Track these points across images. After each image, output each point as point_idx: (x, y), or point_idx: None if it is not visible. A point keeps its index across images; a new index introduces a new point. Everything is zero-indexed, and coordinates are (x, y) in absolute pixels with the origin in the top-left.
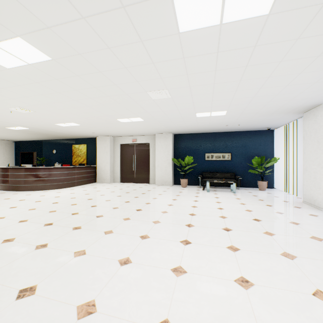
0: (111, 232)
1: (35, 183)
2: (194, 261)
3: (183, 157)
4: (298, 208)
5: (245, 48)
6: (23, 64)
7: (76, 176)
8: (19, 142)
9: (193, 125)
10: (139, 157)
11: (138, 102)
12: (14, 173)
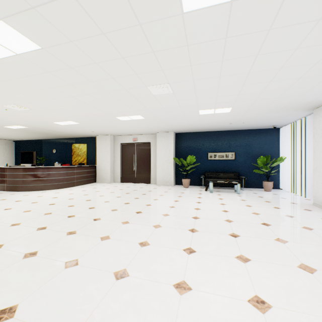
0: (108, 238)
1: (33, 184)
2: (199, 275)
3: (185, 156)
4: (308, 210)
5: (258, 32)
6: (11, 55)
7: (76, 176)
8: (19, 141)
9: (195, 124)
10: (139, 156)
11: (137, 98)
12: (12, 173)
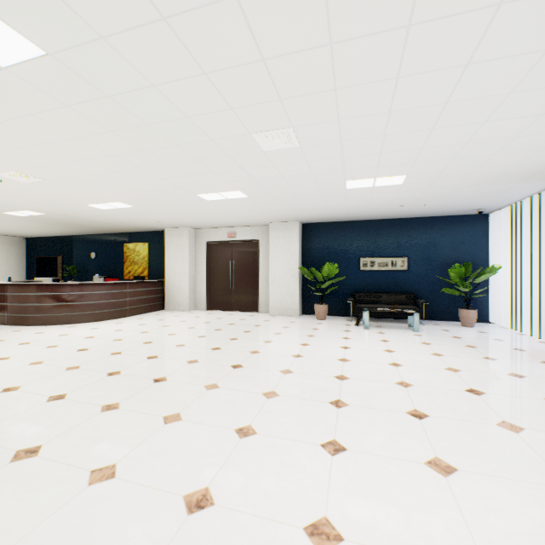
0: (177, 419)
1: (53, 312)
2: (356, 504)
3: (320, 264)
4: None
5: (475, 11)
6: None
7: (129, 299)
8: (34, 238)
9: (338, 206)
10: (239, 264)
11: (234, 158)
12: (17, 294)
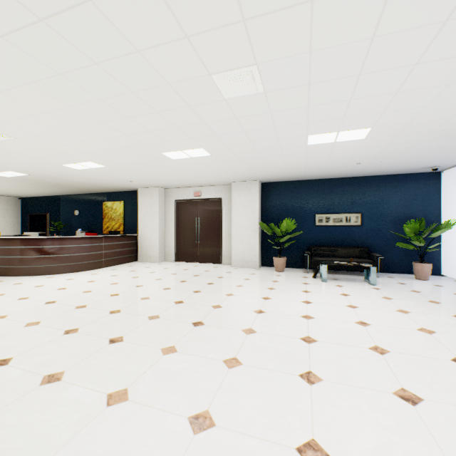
0: (122, 399)
1: (34, 264)
2: None
3: (278, 220)
4: None
5: None
6: None
7: (104, 251)
8: (27, 198)
9: (296, 165)
10: (204, 220)
11: (195, 109)
12: (1, 247)
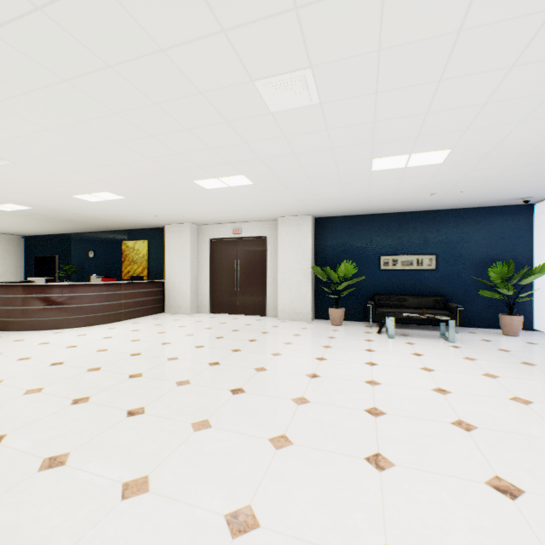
0: (141, 490)
1: (39, 316)
2: None
3: (335, 263)
4: None
5: None
6: None
7: (124, 301)
8: (32, 237)
9: (357, 196)
10: (245, 263)
11: (234, 125)
12: None
